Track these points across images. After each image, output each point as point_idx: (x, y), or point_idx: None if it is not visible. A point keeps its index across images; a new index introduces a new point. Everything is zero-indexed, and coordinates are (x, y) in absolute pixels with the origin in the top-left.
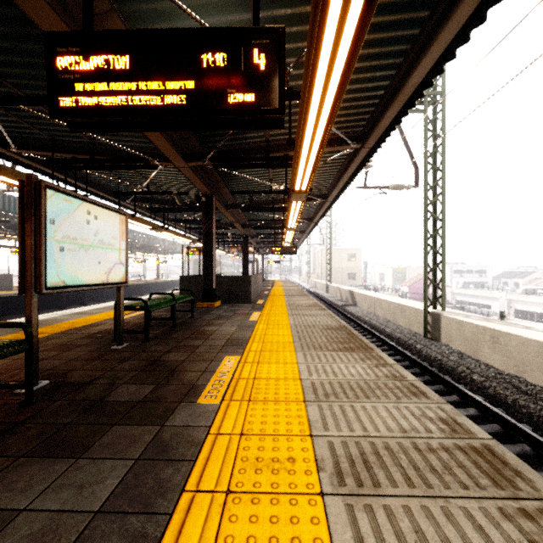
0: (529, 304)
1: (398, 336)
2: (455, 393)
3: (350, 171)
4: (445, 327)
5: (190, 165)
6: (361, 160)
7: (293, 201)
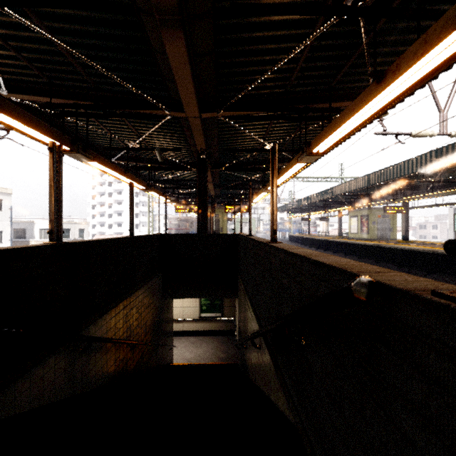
0: None
1: None
2: None
3: None
4: None
5: None
6: None
7: (146, 190)
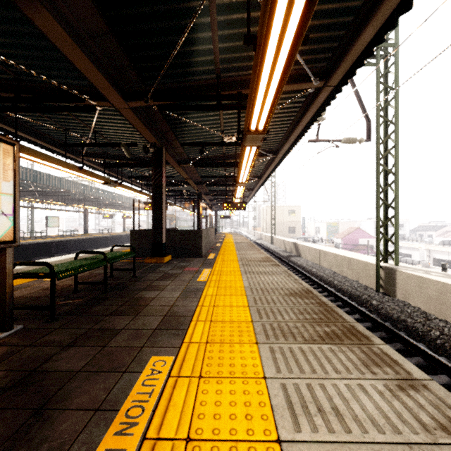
0: (446, 253)
1: (349, 290)
2: (441, 370)
3: (306, 120)
4: (401, 282)
5: (131, 105)
6: (320, 105)
7: (248, 146)
